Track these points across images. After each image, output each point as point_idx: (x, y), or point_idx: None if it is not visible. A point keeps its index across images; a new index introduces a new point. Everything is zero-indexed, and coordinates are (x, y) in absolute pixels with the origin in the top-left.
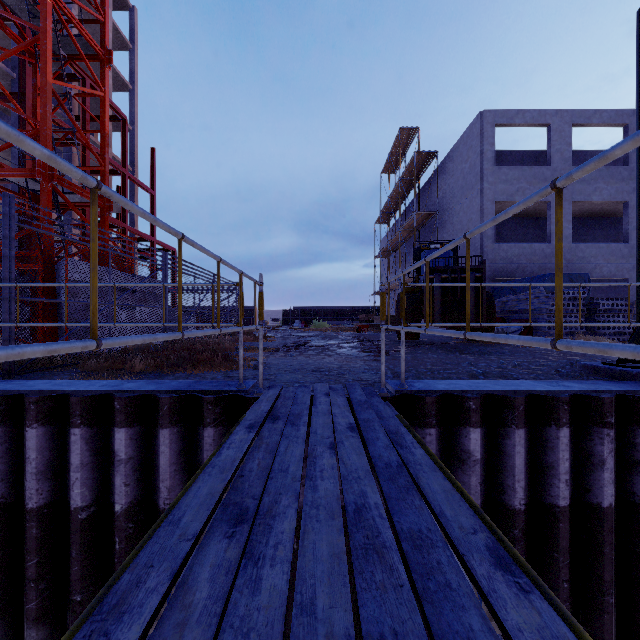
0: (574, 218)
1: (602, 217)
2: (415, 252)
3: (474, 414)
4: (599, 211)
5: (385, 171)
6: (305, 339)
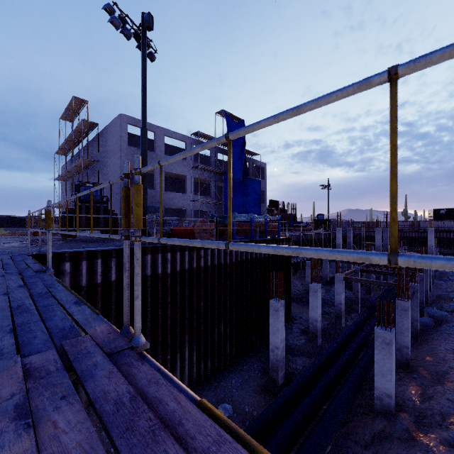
0: (171, 178)
1: (182, 179)
2: (76, 187)
3: (67, 258)
4: (180, 176)
5: (63, 118)
6: None
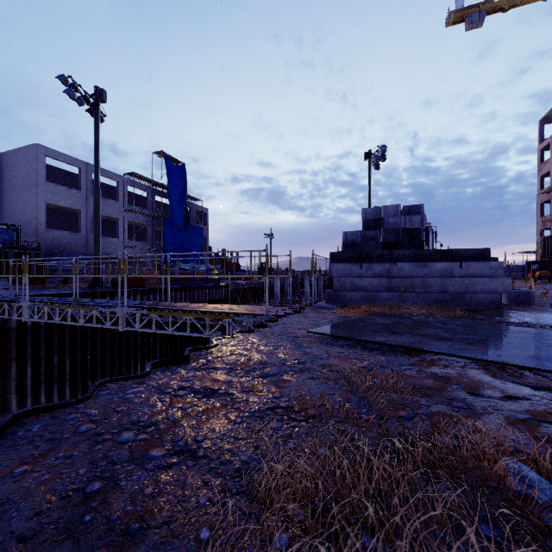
0: None
1: (111, 220)
2: None
3: None
4: (109, 218)
5: None
6: None
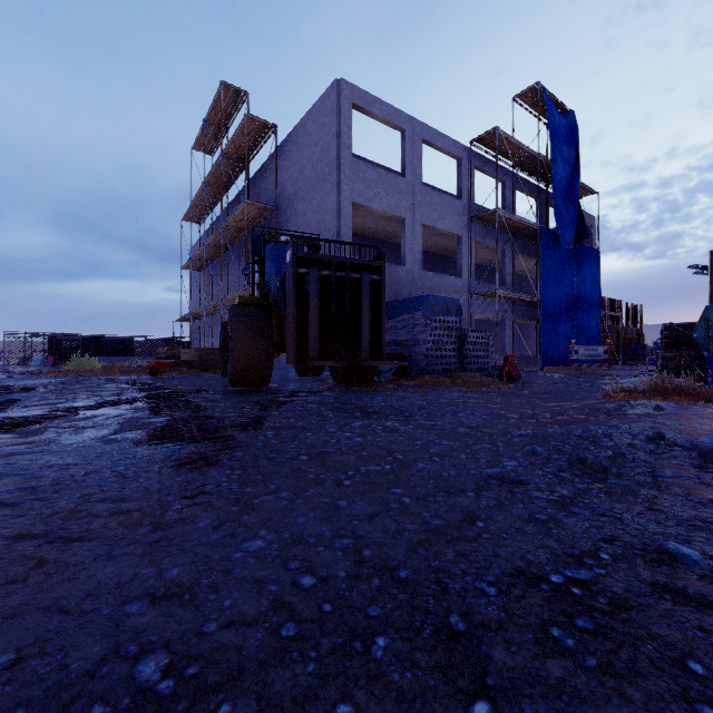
0: None
1: (432, 252)
2: (257, 242)
3: None
4: (432, 245)
5: (198, 147)
6: (3, 397)
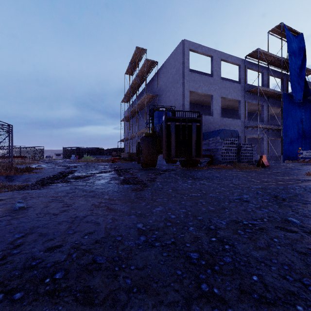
0: None
1: (226, 108)
2: (151, 111)
3: None
4: (226, 105)
5: (127, 73)
6: (71, 169)
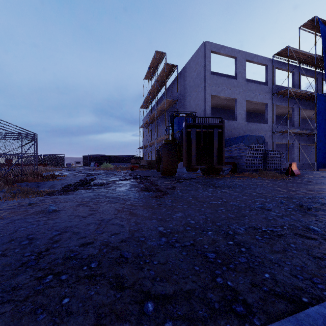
0: None
1: (252, 112)
2: (171, 117)
3: None
4: (252, 109)
5: (146, 78)
6: (92, 177)
